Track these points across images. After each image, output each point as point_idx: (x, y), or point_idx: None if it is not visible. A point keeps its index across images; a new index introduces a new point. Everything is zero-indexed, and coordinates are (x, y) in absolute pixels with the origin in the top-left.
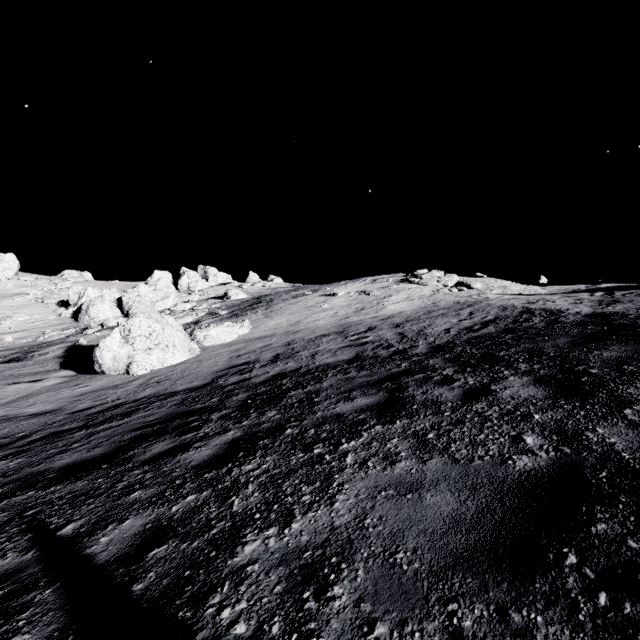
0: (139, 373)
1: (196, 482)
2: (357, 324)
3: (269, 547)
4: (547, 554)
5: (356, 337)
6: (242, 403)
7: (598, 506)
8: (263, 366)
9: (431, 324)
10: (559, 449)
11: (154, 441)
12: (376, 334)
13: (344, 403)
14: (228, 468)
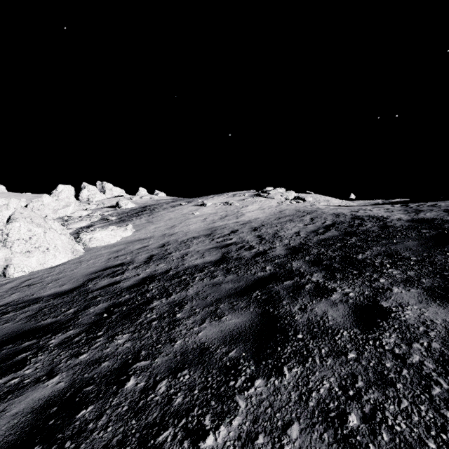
0: (16, 275)
1: None
2: (222, 228)
3: None
4: None
5: (221, 239)
6: (96, 318)
7: None
8: (136, 267)
9: (283, 228)
10: None
11: None
12: (238, 236)
13: (210, 323)
14: None
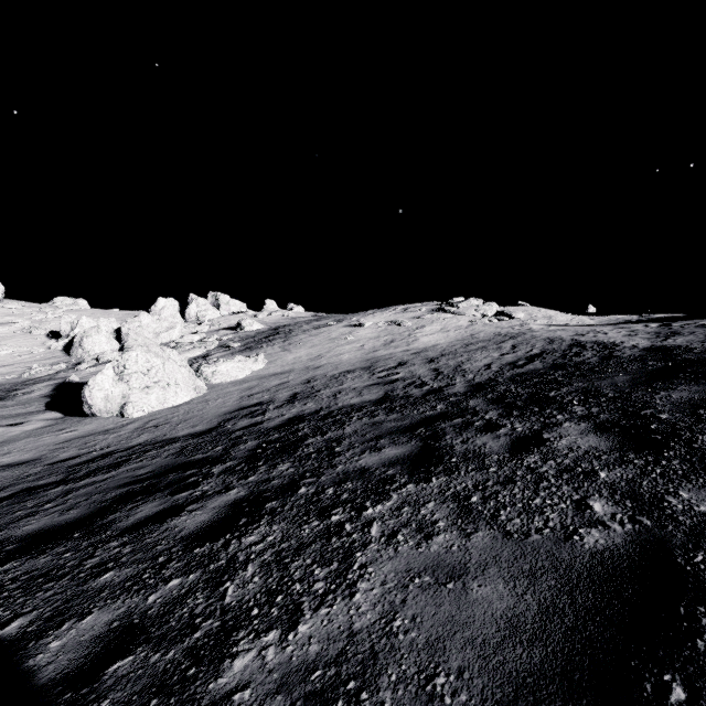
0: (135, 415)
1: (183, 560)
2: (386, 358)
3: (266, 662)
4: (642, 684)
5: (385, 373)
6: (250, 453)
7: (701, 606)
8: (278, 407)
9: (469, 359)
10: (637, 520)
11: (141, 501)
12: (407, 370)
13: (370, 454)
14: (225, 540)
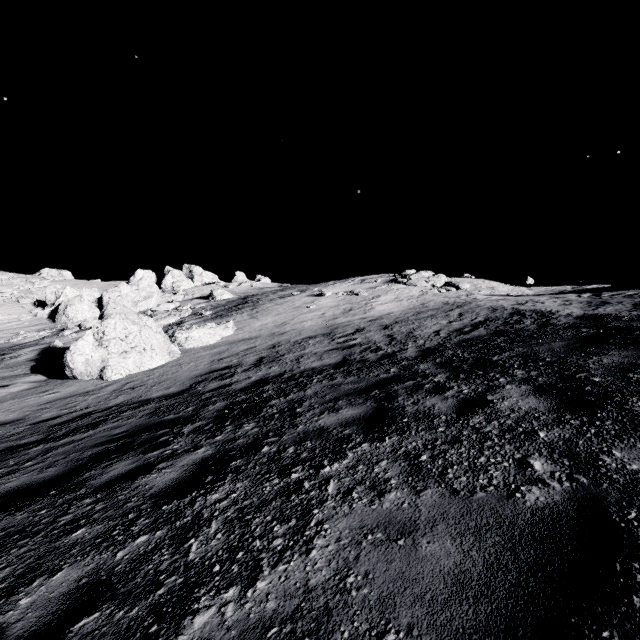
0: (113, 378)
1: (152, 517)
2: (345, 325)
3: (225, 619)
4: None
5: (343, 339)
6: (218, 413)
7: (635, 563)
8: (245, 370)
9: (420, 326)
10: (574, 478)
11: (115, 460)
12: (364, 336)
13: (328, 414)
14: (191, 498)
